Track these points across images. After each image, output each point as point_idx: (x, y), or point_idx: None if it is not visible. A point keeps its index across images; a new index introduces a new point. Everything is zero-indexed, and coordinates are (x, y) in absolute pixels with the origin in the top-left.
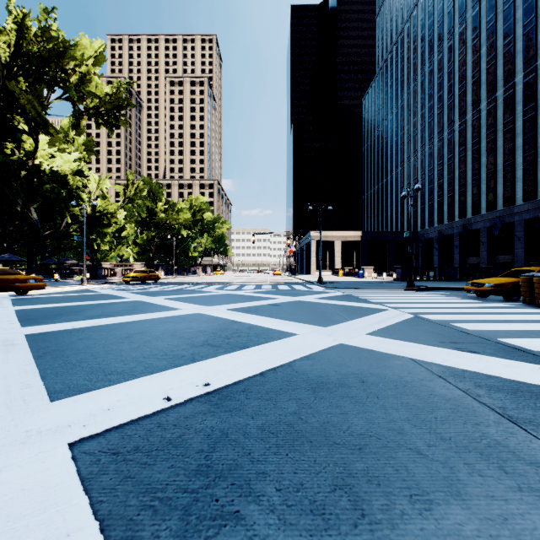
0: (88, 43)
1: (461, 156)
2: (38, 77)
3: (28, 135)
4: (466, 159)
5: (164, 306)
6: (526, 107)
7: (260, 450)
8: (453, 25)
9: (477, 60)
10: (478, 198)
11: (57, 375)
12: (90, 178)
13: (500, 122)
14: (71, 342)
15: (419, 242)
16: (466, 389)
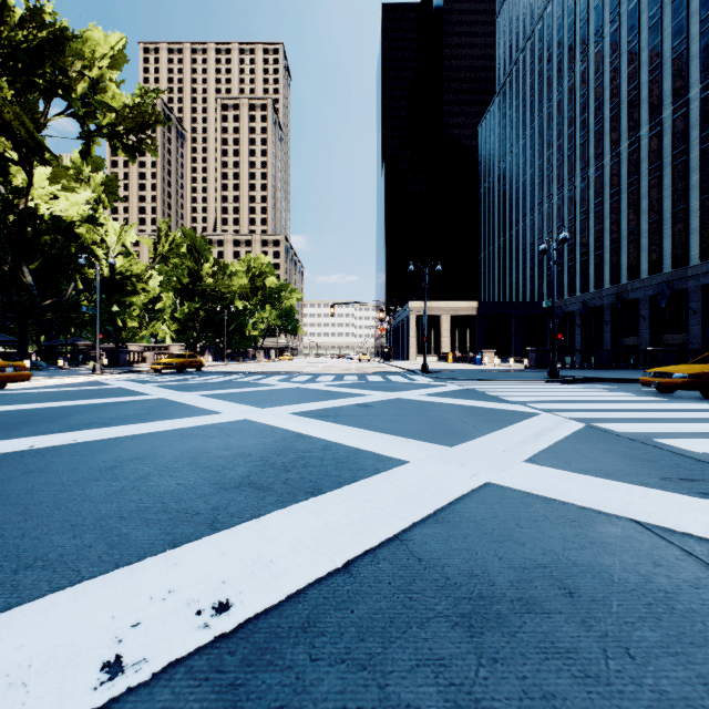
0: (101, 37)
1: (613, 200)
2: (26, 79)
3: (15, 164)
4: (620, 204)
5: (197, 408)
6: (705, 132)
7: None
8: (602, 24)
9: (635, 70)
10: (637, 257)
11: None
12: (108, 228)
13: (668, 153)
14: (5, 480)
15: (556, 317)
16: None
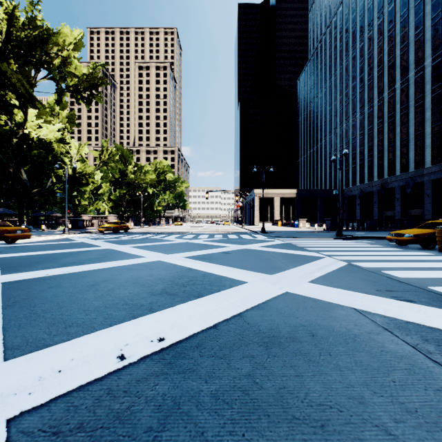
0: (68, 32)
1: (379, 127)
2: (26, 59)
3: (18, 108)
4: (383, 129)
5: (131, 254)
6: (434, 86)
7: (214, 429)
8: (372, 19)
9: (392, 47)
10: (394, 162)
11: (19, 328)
12: (71, 145)
13: (412, 99)
14: (41, 291)
15: (344, 198)
16: (415, 344)
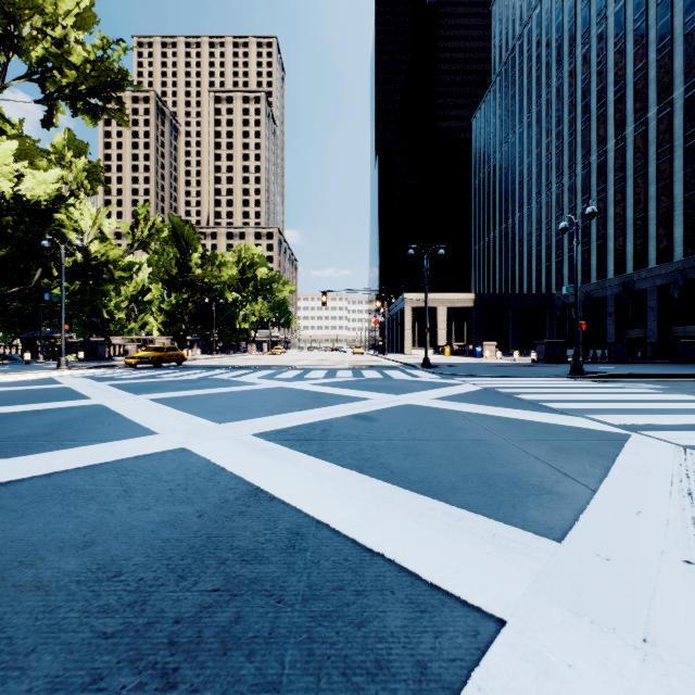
0: None
1: (617, 187)
2: None
3: None
4: (625, 190)
5: (129, 422)
6: None
7: None
8: (605, 4)
9: (642, 49)
10: (645, 245)
11: None
12: (83, 211)
13: (679, 135)
14: None
15: (556, 308)
16: None
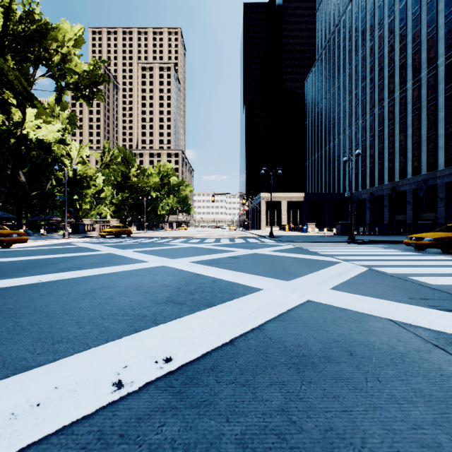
0: (68, 27)
1: (389, 128)
2: (23, 55)
3: (15, 107)
4: (394, 131)
5: (133, 259)
6: (448, 86)
7: None
8: (383, 17)
9: (404, 46)
10: (405, 164)
11: None
12: (72, 146)
13: (424, 99)
14: (31, 299)
15: (354, 202)
16: None
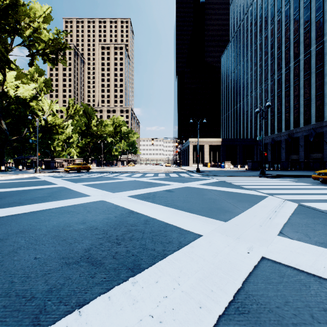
0: (38, 7)
1: (286, 90)
2: None
3: None
4: (289, 91)
5: (78, 192)
6: None
7: None
8: (281, 6)
9: (297, 27)
10: (298, 117)
11: None
12: (44, 102)
13: (313, 67)
14: None
15: (259, 145)
16: None
